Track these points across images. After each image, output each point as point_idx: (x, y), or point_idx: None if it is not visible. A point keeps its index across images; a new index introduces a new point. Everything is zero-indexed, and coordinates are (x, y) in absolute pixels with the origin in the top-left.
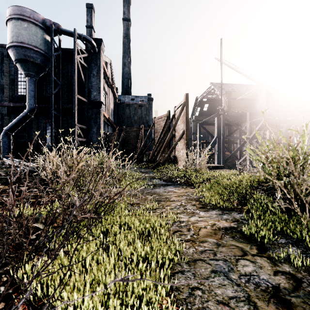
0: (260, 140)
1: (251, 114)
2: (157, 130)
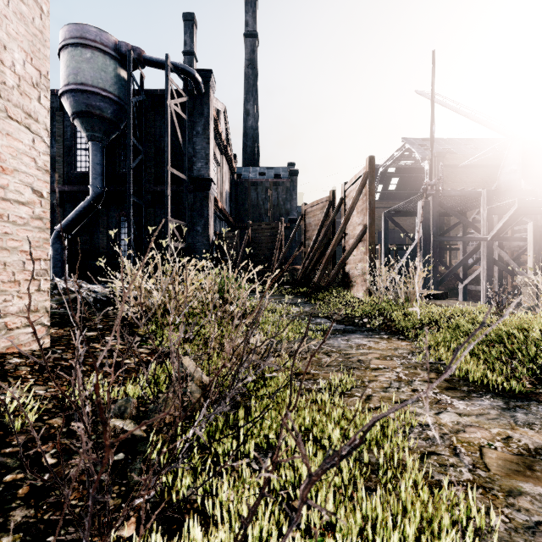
0: (508, 242)
1: (491, 192)
2: (310, 226)
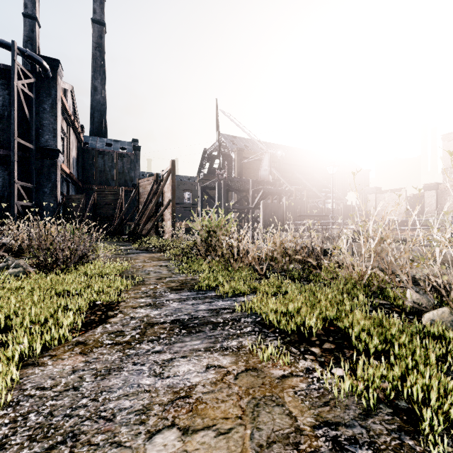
0: None
1: (254, 181)
2: (143, 195)
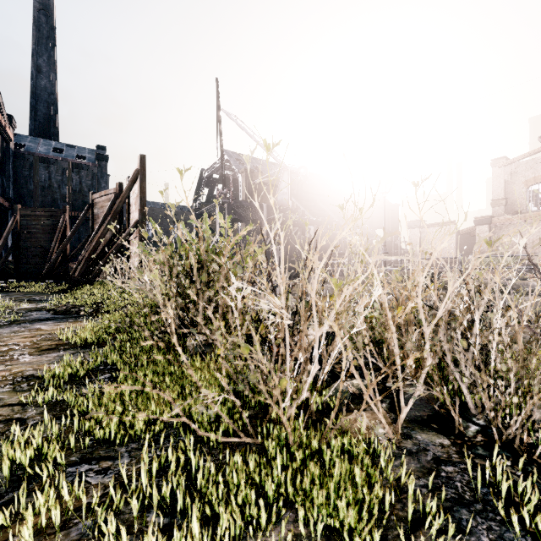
0: None
1: (269, 207)
2: (99, 218)
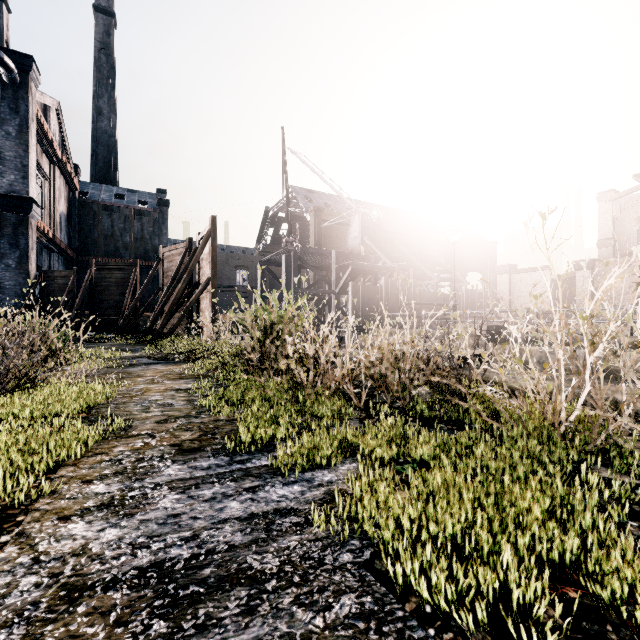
0: None
1: (339, 253)
2: (169, 271)
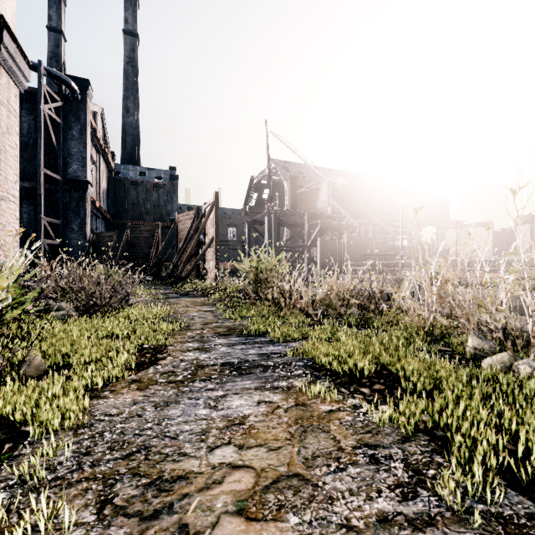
0: None
1: (310, 214)
2: (182, 231)
